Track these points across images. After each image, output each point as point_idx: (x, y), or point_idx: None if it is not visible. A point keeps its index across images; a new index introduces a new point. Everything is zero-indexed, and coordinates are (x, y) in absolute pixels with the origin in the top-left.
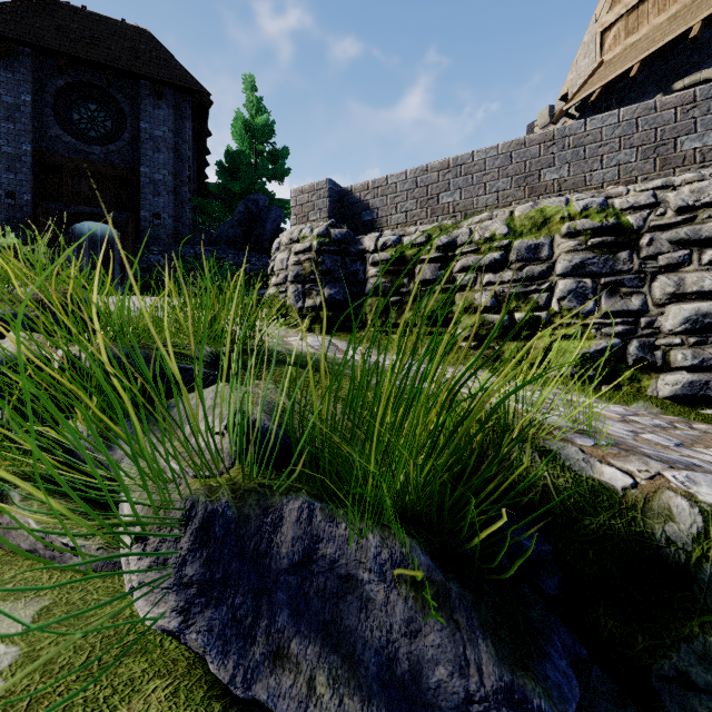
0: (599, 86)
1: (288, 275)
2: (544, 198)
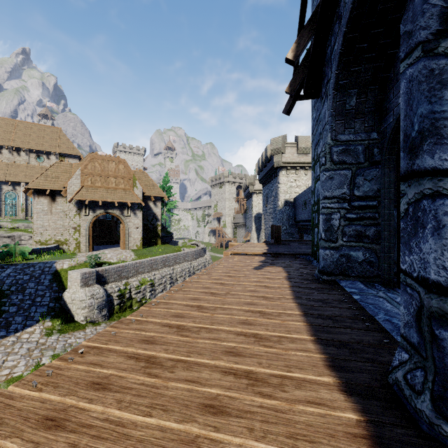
0: (88, 199)
1: (95, 307)
2: (140, 275)
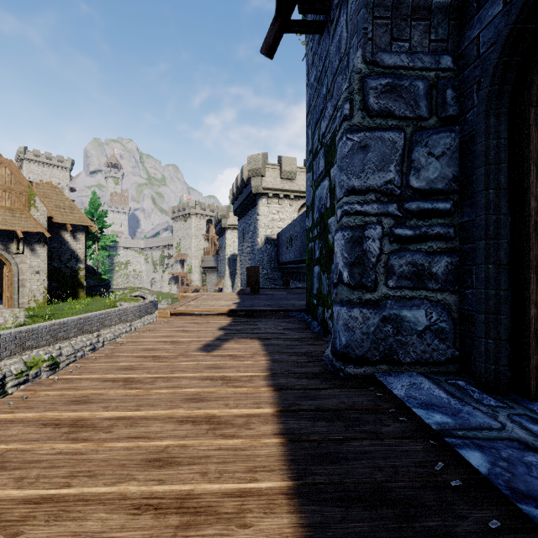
0: None
1: None
2: (28, 351)
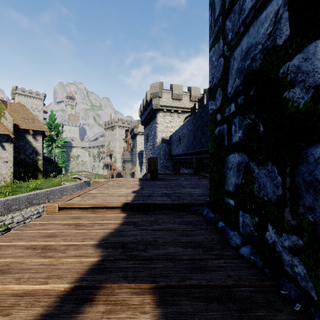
0: None
1: None
2: None
